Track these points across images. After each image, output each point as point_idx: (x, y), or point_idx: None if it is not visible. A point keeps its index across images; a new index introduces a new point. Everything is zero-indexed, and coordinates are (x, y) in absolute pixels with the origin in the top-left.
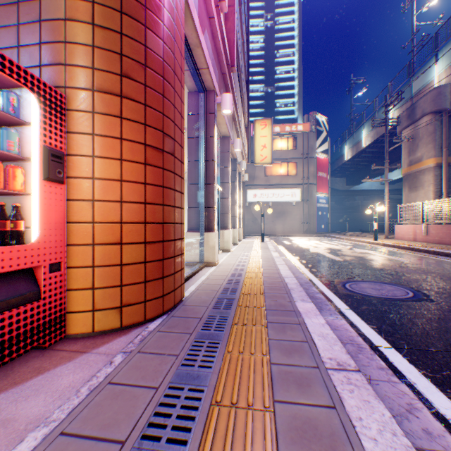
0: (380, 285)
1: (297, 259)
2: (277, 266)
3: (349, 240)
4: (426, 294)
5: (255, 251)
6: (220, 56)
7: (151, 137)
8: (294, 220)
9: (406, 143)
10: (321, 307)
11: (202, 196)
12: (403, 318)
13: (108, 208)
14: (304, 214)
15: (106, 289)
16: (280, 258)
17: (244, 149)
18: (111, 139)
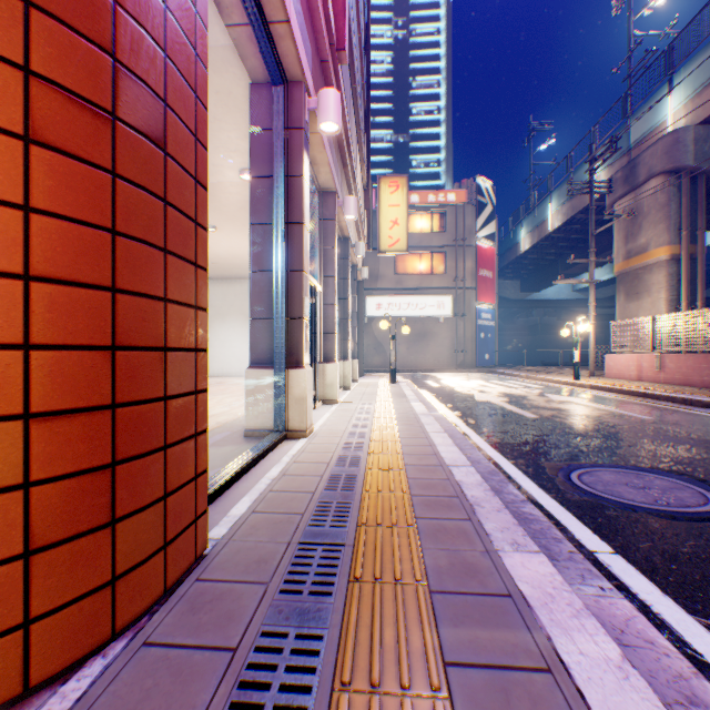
0: (638, 474)
1: (458, 416)
2: (429, 436)
3: (533, 379)
4: None
5: (382, 401)
6: (315, 17)
7: (58, 54)
8: (443, 346)
9: (621, 222)
10: (550, 550)
11: (279, 296)
12: None
13: None
14: (458, 337)
15: None
16: (431, 418)
17: (361, 224)
18: None
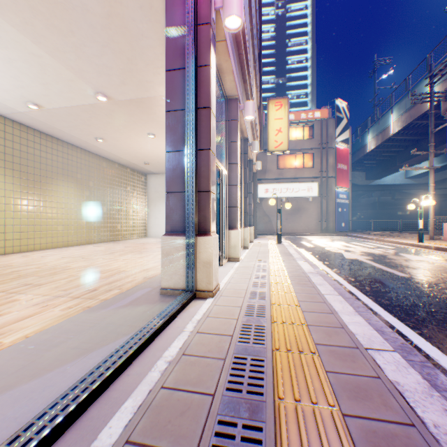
0: None
1: (337, 274)
2: (326, 300)
3: (382, 241)
4: None
5: (274, 259)
6: None
7: None
8: (311, 217)
9: None
10: None
11: (188, 172)
12: None
13: None
14: (322, 211)
15: None
16: (320, 277)
17: (256, 131)
18: None
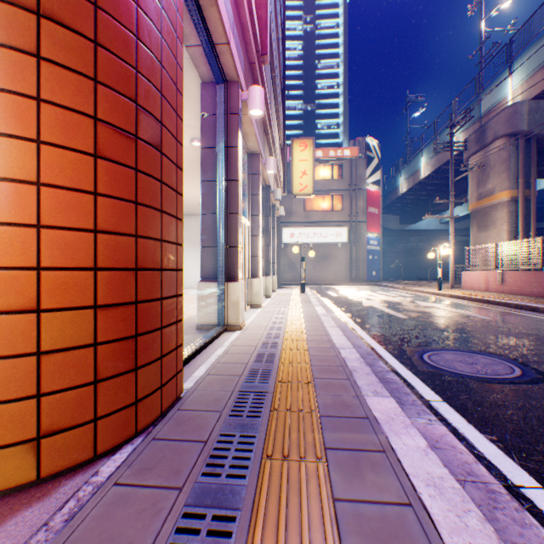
0: (470, 355)
1: (348, 317)
2: (326, 329)
3: (408, 290)
4: (539, 370)
5: (294, 306)
6: (246, 34)
7: (110, 107)
8: (340, 265)
9: (474, 172)
10: (401, 399)
11: (221, 231)
12: (530, 418)
13: (7, 238)
14: (352, 258)
15: (2, 407)
16: (329, 317)
17: (279, 175)
18: (14, 98)
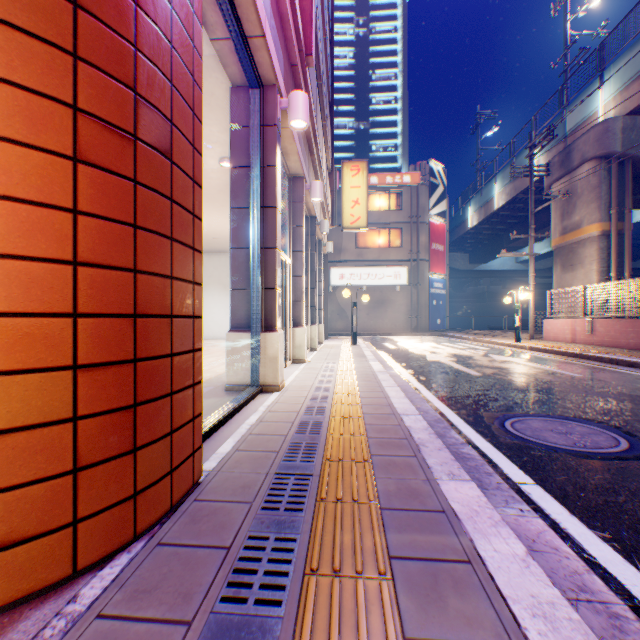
0: (563, 422)
1: (410, 374)
2: (384, 390)
3: (479, 342)
4: None
5: (345, 361)
6: (287, 28)
7: (96, 94)
8: (399, 312)
9: (558, 202)
10: (482, 482)
11: (255, 270)
12: None
13: None
14: (413, 304)
15: None
16: (387, 375)
17: (326, 204)
18: None
